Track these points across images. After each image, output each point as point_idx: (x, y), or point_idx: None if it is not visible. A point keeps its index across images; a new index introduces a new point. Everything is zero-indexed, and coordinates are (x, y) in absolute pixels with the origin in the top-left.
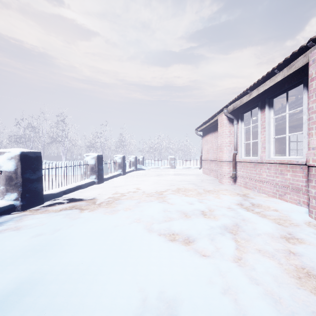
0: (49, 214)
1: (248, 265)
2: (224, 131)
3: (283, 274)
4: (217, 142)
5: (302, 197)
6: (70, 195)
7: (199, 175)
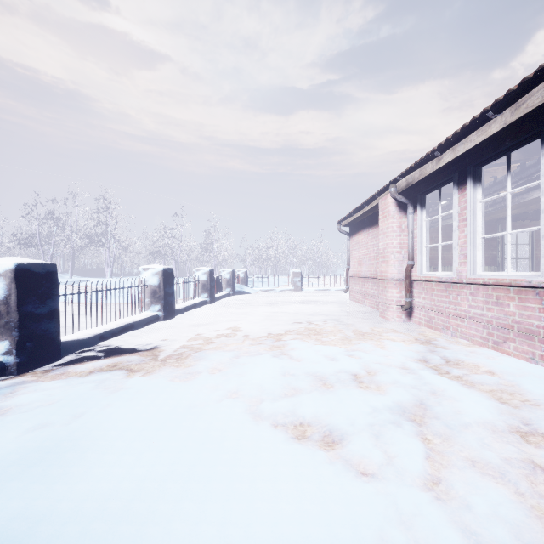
0: (67, 380)
1: (455, 499)
2: (390, 226)
3: (530, 520)
4: (377, 246)
5: (540, 347)
6: (113, 342)
7: (344, 302)
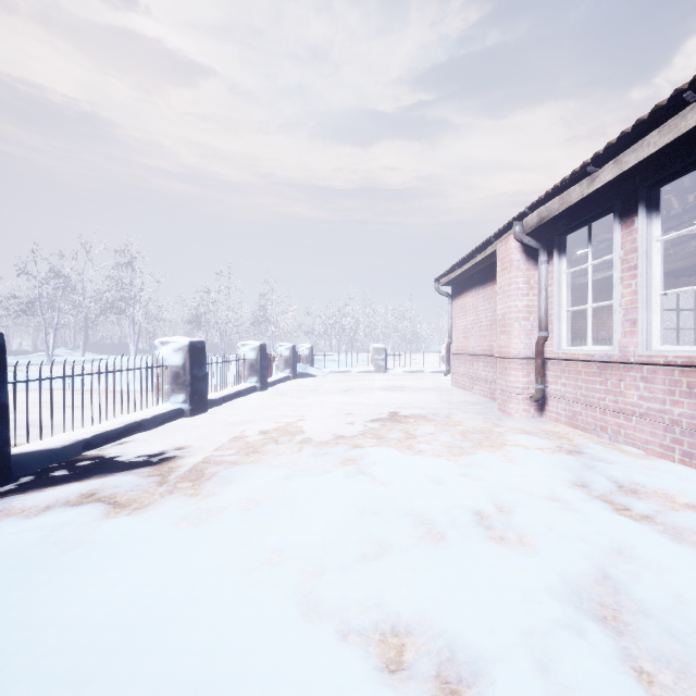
0: None
1: None
2: (513, 281)
3: None
4: (491, 311)
5: None
6: (105, 452)
7: (444, 389)
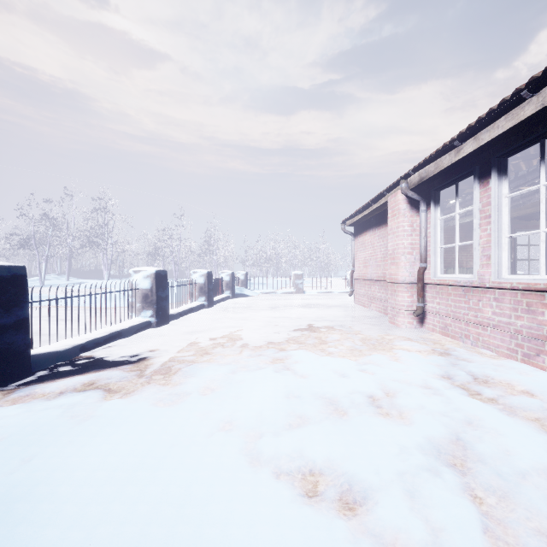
0: (29, 405)
1: None
2: (400, 225)
3: None
4: (384, 247)
5: None
6: (96, 354)
7: (348, 306)
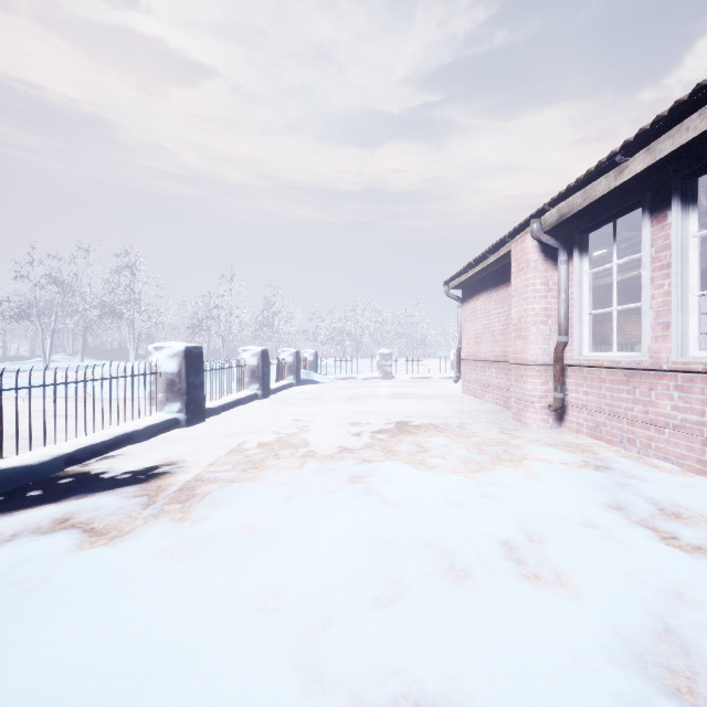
0: None
1: None
2: (530, 283)
3: None
4: (504, 315)
5: None
6: (89, 468)
7: (454, 396)
